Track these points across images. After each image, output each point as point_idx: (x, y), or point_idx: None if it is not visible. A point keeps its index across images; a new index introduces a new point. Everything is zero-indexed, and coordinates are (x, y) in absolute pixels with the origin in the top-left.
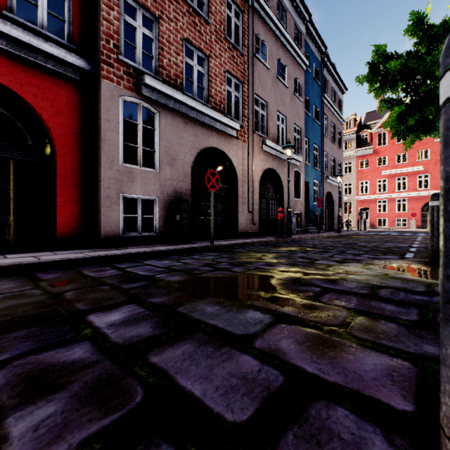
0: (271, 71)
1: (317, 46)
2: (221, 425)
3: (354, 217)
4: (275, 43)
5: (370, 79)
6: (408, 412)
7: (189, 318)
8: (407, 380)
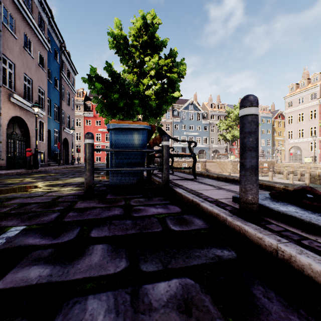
0: (18, 41)
1: (57, 36)
2: (44, 201)
3: (83, 155)
4: (22, 21)
5: (89, 83)
6: (83, 194)
7: (9, 197)
8: (84, 192)
